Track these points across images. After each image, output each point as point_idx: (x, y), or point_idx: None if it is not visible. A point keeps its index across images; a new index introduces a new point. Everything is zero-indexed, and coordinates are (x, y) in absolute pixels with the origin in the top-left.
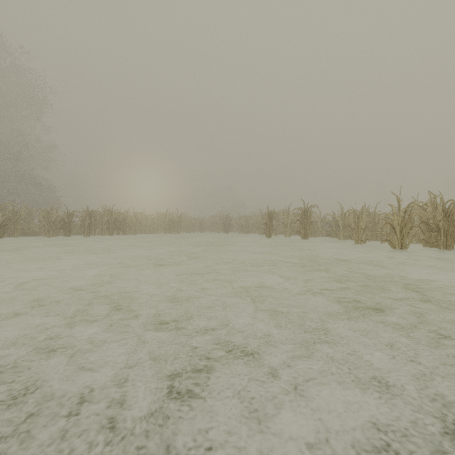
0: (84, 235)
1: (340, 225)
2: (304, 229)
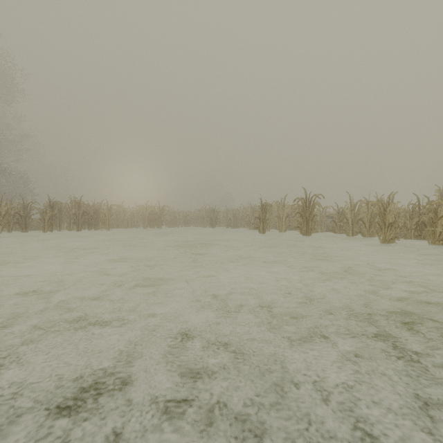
0: (43, 231)
1: (348, 219)
2: (306, 224)
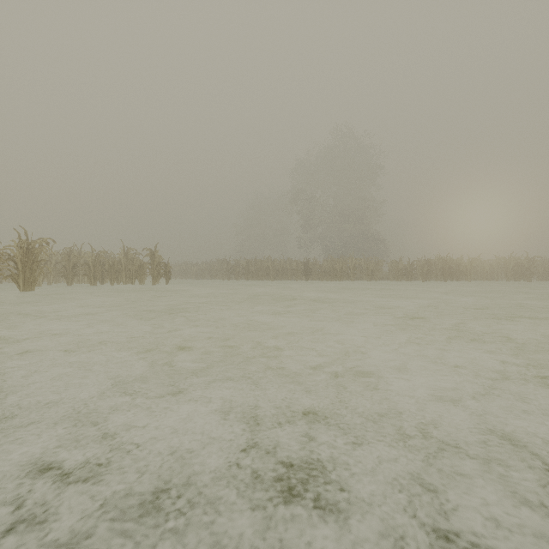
0: (422, 280)
1: None
2: None
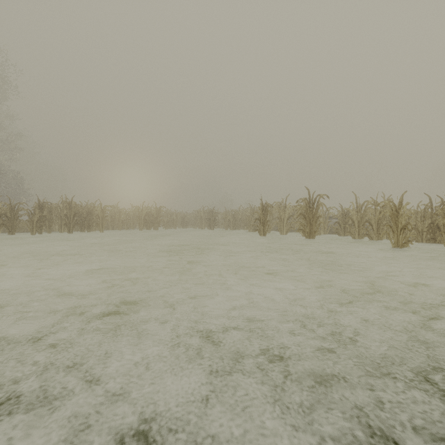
0: (32, 233)
1: (354, 221)
2: (309, 226)
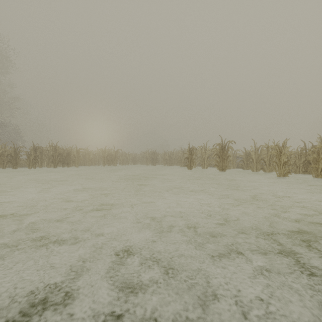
0: (29, 168)
1: (253, 159)
2: (222, 163)
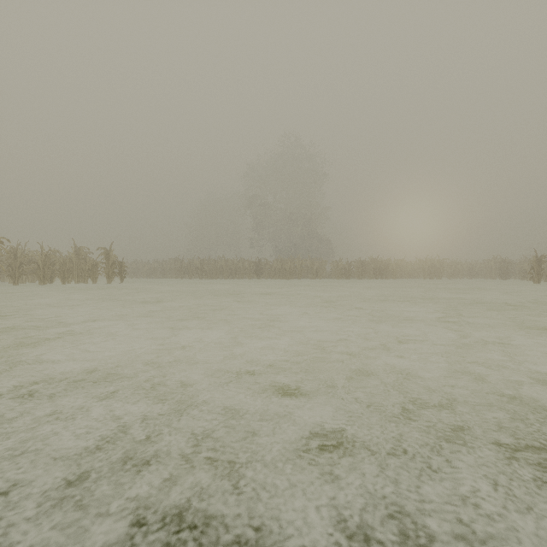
0: (358, 279)
1: None
2: None
